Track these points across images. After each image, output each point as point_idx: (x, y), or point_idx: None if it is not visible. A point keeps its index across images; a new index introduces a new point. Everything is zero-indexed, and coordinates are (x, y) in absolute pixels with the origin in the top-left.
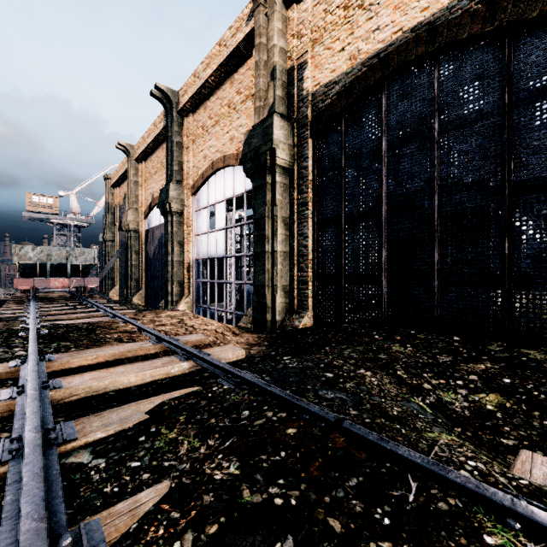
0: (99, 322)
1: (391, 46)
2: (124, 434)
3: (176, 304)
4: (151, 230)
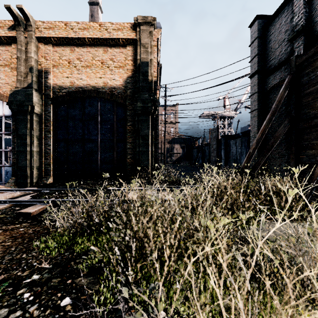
0: None
1: (86, 88)
2: (31, 199)
3: None
4: None
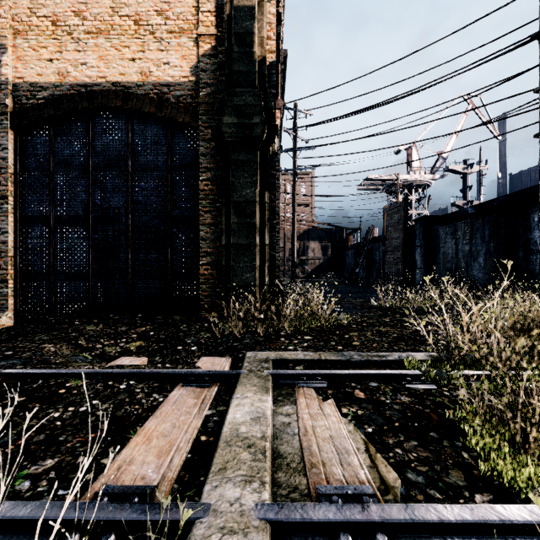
0: None
1: (97, 86)
2: None
3: None
4: None
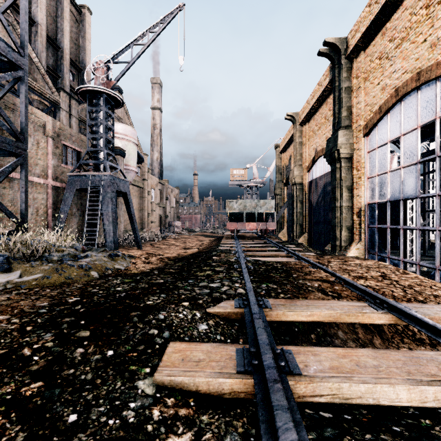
0: (289, 263)
1: None
2: None
3: (345, 249)
4: (314, 181)
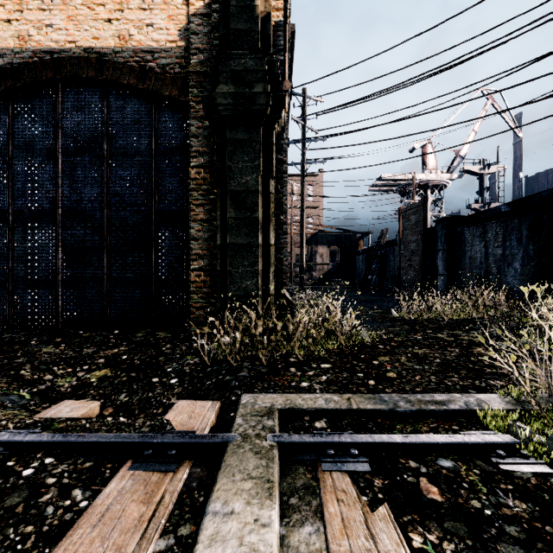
0: None
1: (65, 53)
2: None
3: None
4: None
